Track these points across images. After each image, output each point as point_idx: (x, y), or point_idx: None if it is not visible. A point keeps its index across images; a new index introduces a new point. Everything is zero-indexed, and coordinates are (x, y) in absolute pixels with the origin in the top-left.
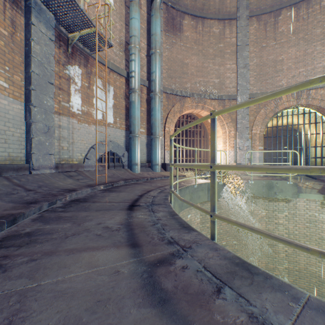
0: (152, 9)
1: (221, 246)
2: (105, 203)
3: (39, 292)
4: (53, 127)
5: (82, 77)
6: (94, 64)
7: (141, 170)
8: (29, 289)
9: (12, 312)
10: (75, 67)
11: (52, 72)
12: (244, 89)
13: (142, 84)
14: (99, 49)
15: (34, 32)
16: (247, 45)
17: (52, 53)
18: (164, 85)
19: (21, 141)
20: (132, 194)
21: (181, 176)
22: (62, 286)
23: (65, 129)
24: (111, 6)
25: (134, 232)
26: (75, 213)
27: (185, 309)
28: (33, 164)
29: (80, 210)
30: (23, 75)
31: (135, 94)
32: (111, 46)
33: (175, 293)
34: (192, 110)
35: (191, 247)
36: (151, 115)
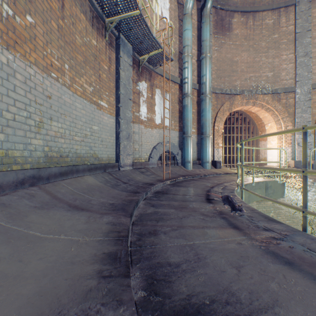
0: (202, 17)
1: (315, 237)
2: (183, 196)
3: (198, 246)
4: (130, 133)
5: (147, 90)
6: (155, 77)
7: (193, 167)
8: (191, 244)
9: (194, 253)
10: (143, 83)
11: (130, 91)
12: (304, 79)
13: (193, 88)
14: (160, 64)
15: (121, 63)
16: (309, 30)
17: (130, 75)
18: (213, 85)
19: (113, 146)
20: (199, 189)
21: (232, 173)
22: (210, 246)
23: (136, 134)
24: (172, 26)
25: (229, 219)
26: (168, 202)
27: (308, 269)
28: (121, 163)
29: (170, 200)
30: (114, 96)
31: (188, 98)
32: (171, 61)
33: (294, 260)
34: (241, 107)
35: (287, 235)
36: (201, 115)
